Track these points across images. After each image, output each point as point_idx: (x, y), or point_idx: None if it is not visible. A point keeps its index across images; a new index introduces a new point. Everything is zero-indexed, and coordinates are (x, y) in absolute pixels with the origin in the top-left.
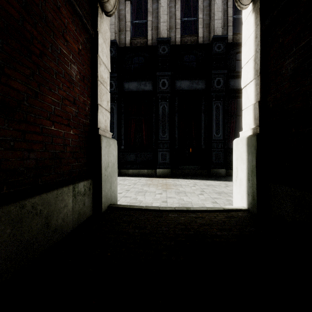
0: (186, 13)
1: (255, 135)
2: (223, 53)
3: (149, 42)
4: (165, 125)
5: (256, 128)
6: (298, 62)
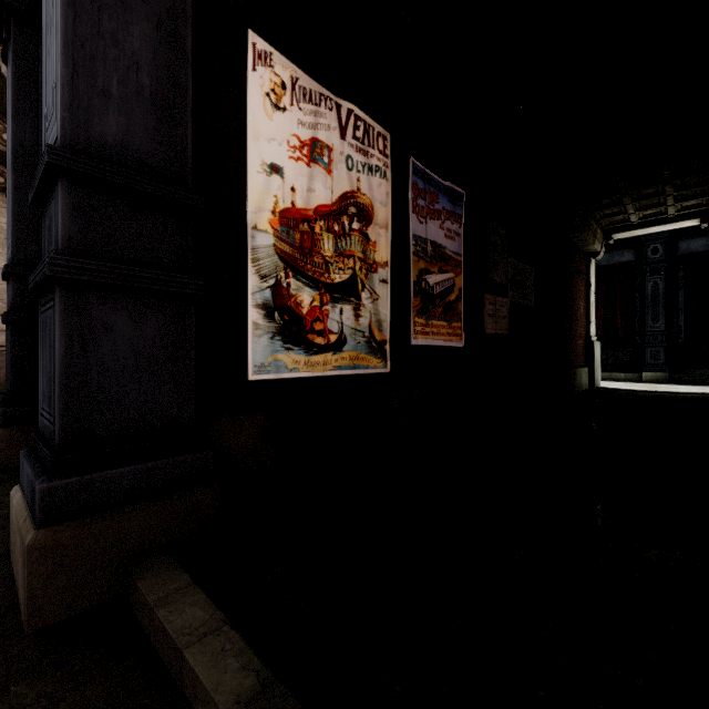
0: None
1: None
2: None
3: None
4: (657, 309)
5: None
6: None
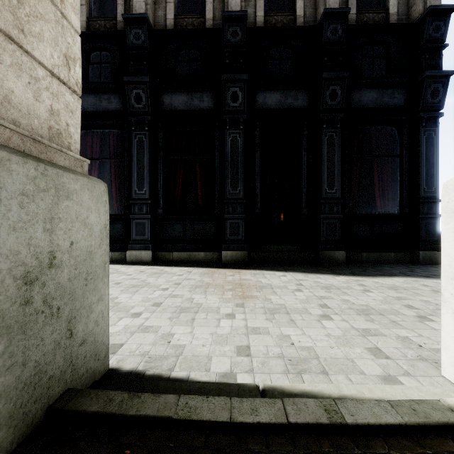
0: None
1: None
2: (341, 43)
3: (208, 24)
4: (236, 171)
5: None
6: None
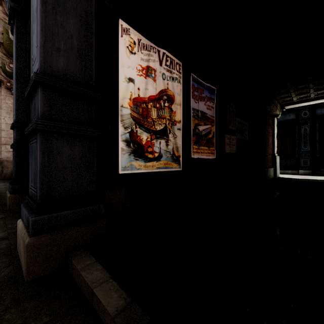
0: None
1: None
2: None
3: None
4: (306, 140)
5: None
6: None
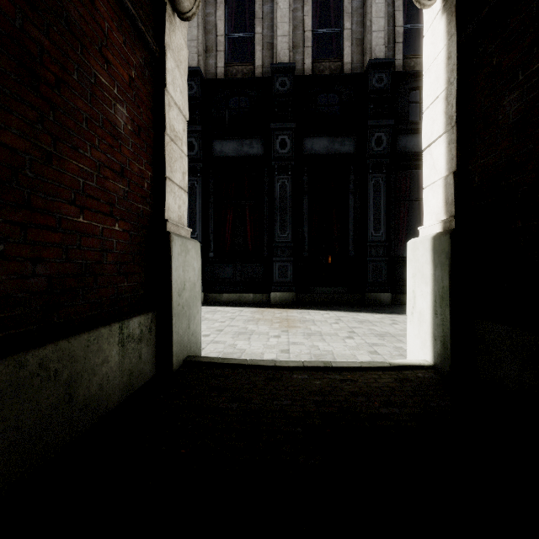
0: (322, 21)
1: (448, 232)
2: (386, 91)
3: (257, 71)
4: (285, 215)
5: (450, 221)
6: (527, 100)
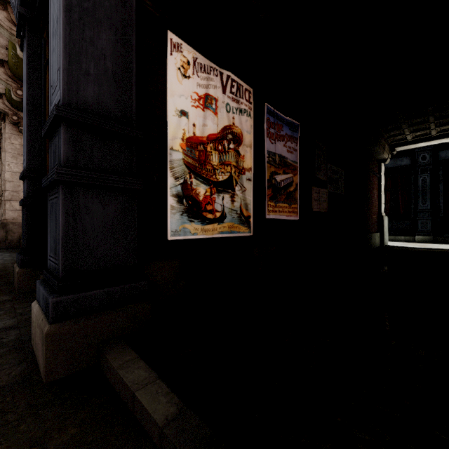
0: None
1: None
2: None
3: None
4: (425, 195)
5: None
6: None
